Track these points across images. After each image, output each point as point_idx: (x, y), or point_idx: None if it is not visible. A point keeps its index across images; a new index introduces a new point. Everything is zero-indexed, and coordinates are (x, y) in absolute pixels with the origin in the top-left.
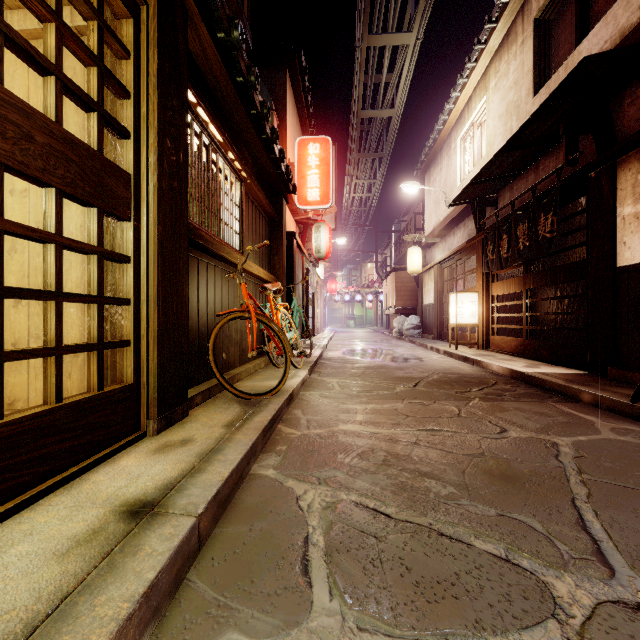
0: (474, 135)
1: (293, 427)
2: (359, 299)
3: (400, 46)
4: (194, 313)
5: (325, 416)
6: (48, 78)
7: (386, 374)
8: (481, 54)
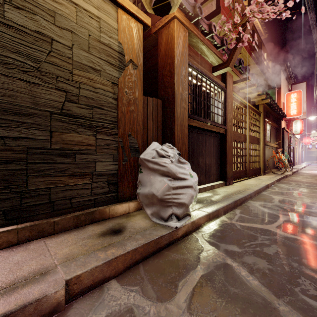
0: None
1: (288, 179)
2: None
3: None
4: None
5: (296, 179)
6: (255, 132)
7: None
8: None
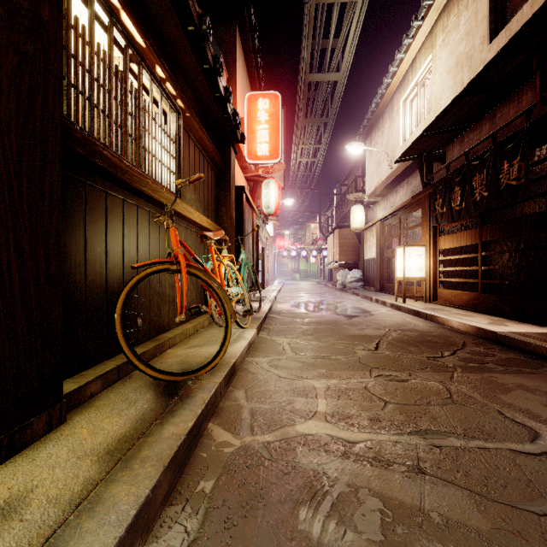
0: (418, 95)
1: (230, 428)
2: (304, 255)
3: (347, 9)
4: (98, 264)
5: (275, 403)
6: None
7: (340, 331)
8: (428, 11)
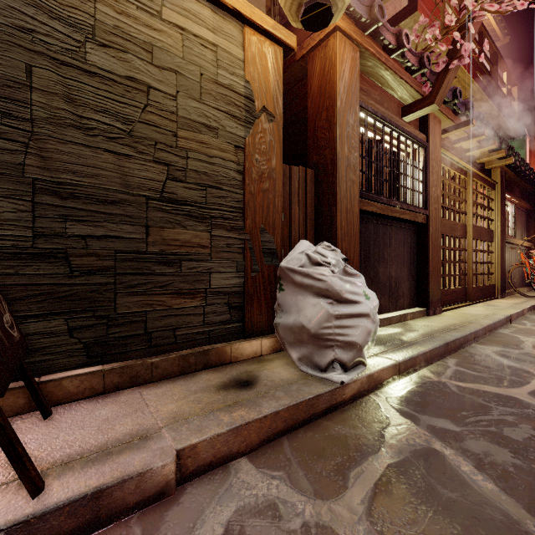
0: None
1: None
2: None
3: None
4: None
5: None
6: (485, 220)
7: None
8: None
